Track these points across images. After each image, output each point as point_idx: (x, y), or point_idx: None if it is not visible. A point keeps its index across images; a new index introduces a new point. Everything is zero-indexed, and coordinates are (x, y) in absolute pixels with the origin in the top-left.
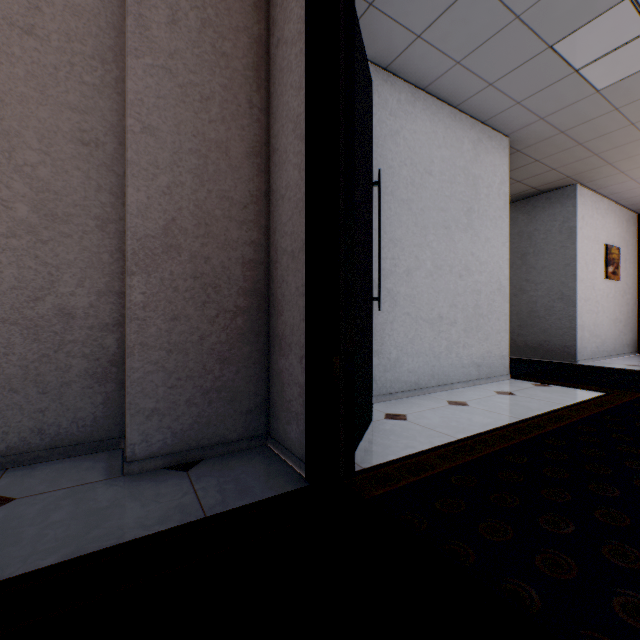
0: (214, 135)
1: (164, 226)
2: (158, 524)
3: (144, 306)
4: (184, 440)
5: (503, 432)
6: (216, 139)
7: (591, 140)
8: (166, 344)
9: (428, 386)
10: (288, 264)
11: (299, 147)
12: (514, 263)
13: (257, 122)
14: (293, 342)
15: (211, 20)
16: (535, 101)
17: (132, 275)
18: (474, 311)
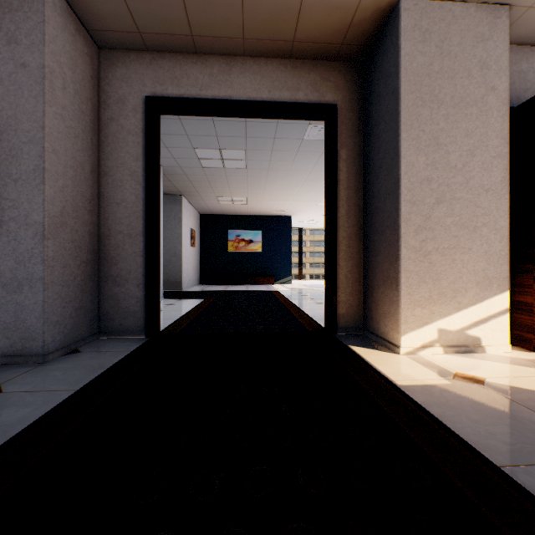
0: (80, 158)
1: (61, 210)
2: (118, 357)
3: (53, 259)
4: (68, 339)
5: (190, 314)
6: (80, 161)
7: (195, 181)
8: (62, 282)
9: None
10: (125, 239)
11: (137, 186)
12: None
13: (95, 154)
14: (131, 278)
15: (78, 91)
16: (181, 160)
17: (48, 239)
18: None
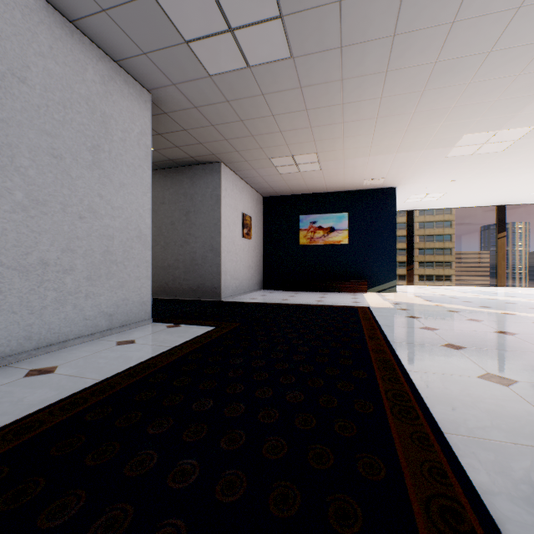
0: None
1: None
2: None
3: None
4: None
5: (40, 416)
6: None
7: (220, 125)
8: None
9: (19, 352)
10: None
11: None
12: (181, 218)
13: None
14: None
15: None
16: (162, 60)
17: None
18: (104, 257)
